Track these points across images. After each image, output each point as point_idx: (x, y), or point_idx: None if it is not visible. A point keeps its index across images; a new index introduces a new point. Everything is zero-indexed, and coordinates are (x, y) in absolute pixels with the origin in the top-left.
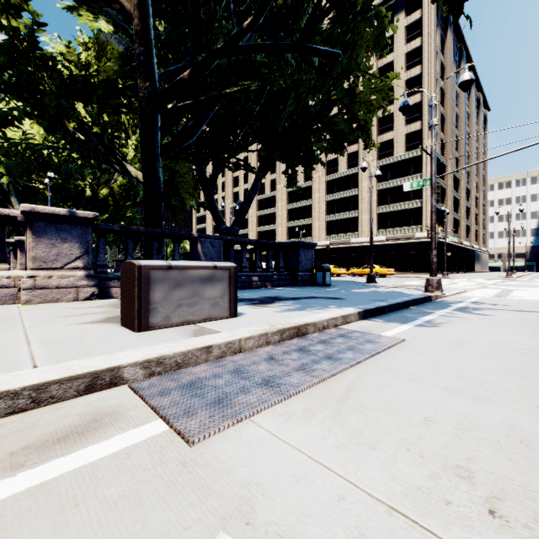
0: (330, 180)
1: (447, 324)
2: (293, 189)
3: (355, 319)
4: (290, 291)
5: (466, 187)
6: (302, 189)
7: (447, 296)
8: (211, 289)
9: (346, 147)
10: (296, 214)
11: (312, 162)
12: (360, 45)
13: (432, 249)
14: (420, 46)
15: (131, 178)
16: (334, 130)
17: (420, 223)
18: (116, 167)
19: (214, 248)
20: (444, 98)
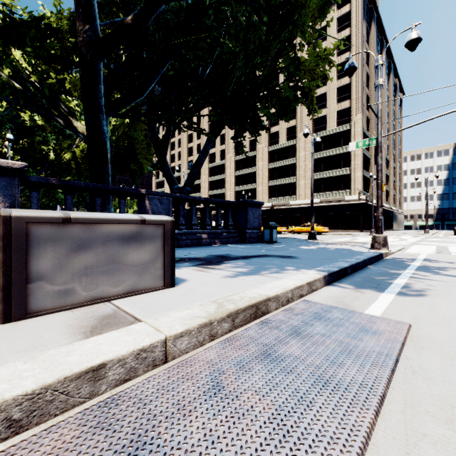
0: (272, 151)
1: (433, 292)
2: (240, 158)
3: (321, 285)
4: (239, 249)
5: (386, 158)
6: (248, 158)
7: (393, 253)
8: (137, 251)
9: (286, 122)
10: (243, 180)
11: (259, 129)
12: (306, 13)
13: (378, 207)
14: (349, 36)
15: (77, 133)
16: (280, 97)
17: (349, 188)
18: (60, 120)
19: (162, 205)
20: (368, 81)
